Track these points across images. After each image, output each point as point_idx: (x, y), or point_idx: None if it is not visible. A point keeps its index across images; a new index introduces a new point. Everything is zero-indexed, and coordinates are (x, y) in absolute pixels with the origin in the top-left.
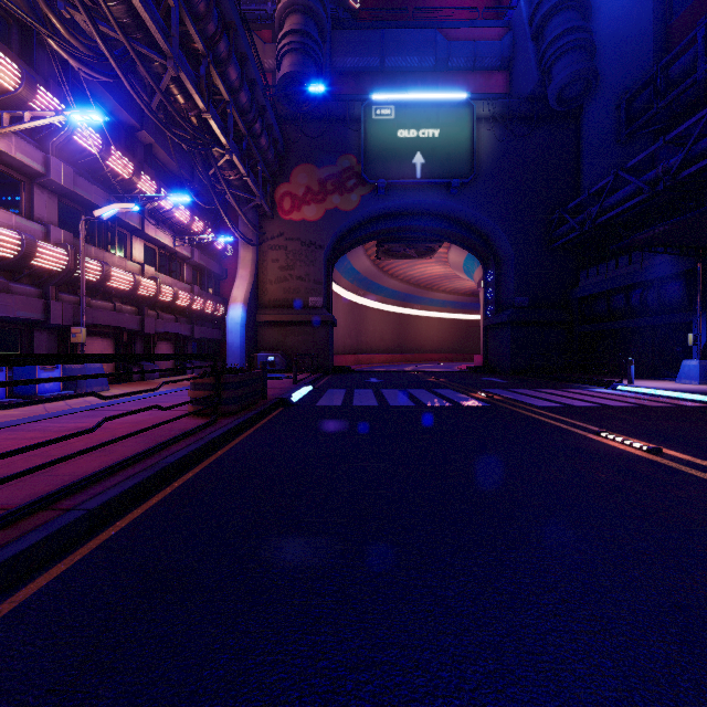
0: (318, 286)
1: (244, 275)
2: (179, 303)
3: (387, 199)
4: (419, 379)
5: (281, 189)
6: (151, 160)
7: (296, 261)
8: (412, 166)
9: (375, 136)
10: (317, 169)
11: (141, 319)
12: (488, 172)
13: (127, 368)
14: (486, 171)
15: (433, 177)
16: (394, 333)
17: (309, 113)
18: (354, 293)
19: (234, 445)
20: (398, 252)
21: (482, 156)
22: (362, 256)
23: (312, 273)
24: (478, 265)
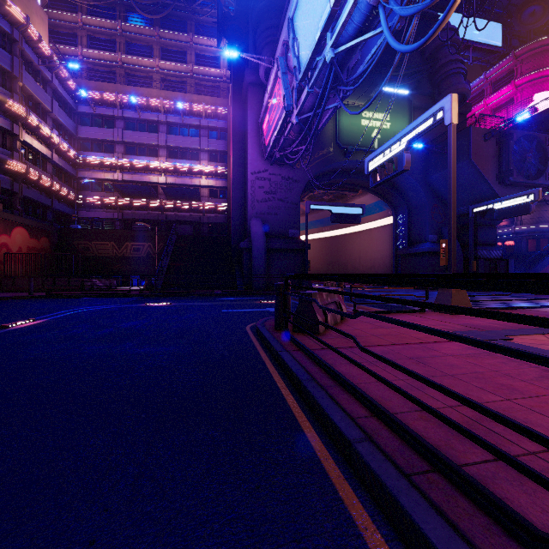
0: None
1: None
2: None
3: None
4: None
5: None
6: None
7: None
8: None
9: None
10: None
11: None
12: None
13: None
14: None
15: None
16: None
17: None
18: None
19: (339, 498)
20: None
21: None
22: None
23: None
24: None
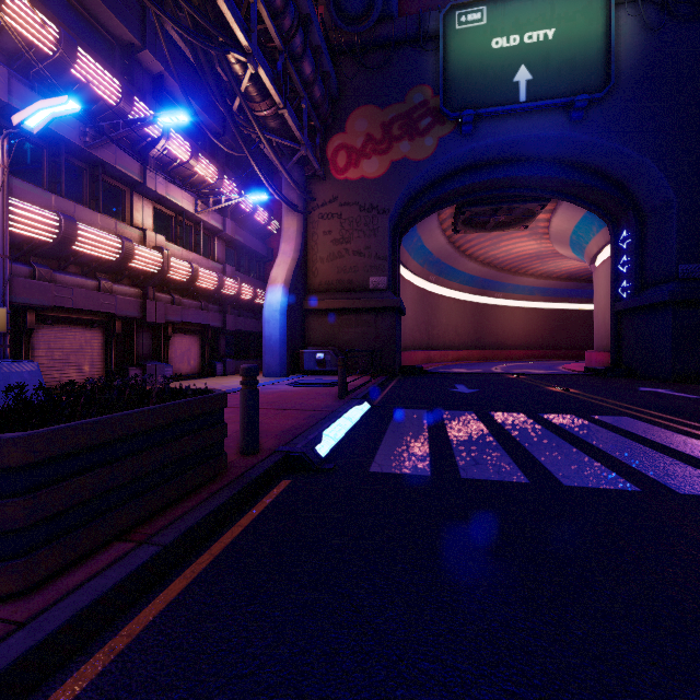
0: (381, 262)
1: (287, 250)
2: (202, 284)
3: (475, 138)
4: (533, 388)
5: (334, 142)
6: (162, 96)
7: (353, 231)
8: (513, 86)
9: (458, 52)
10: (380, 110)
11: (143, 304)
12: (633, 81)
13: (122, 369)
14: (629, 80)
15: (545, 97)
16: (471, 325)
17: (370, 38)
18: (424, 278)
19: None
20: (482, 222)
21: (622, 58)
22: (436, 230)
23: (373, 245)
24: (599, 229)
